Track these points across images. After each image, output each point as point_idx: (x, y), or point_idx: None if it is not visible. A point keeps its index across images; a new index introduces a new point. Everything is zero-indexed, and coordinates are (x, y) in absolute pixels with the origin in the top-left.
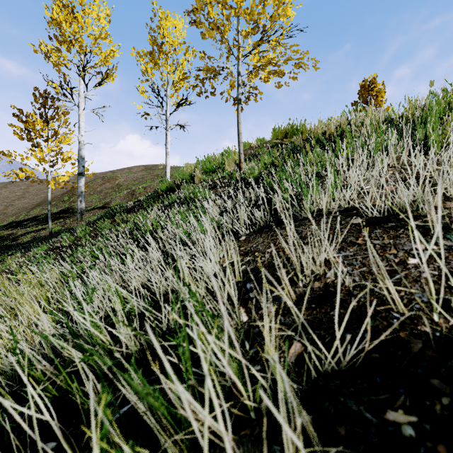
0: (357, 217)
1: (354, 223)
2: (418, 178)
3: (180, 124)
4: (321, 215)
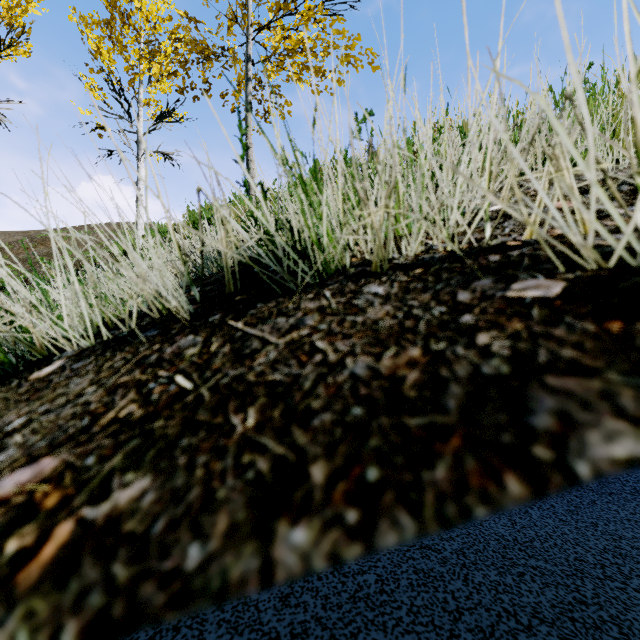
0: (523, 273)
1: (535, 298)
2: (631, 183)
3: (164, 152)
4: (368, 275)
